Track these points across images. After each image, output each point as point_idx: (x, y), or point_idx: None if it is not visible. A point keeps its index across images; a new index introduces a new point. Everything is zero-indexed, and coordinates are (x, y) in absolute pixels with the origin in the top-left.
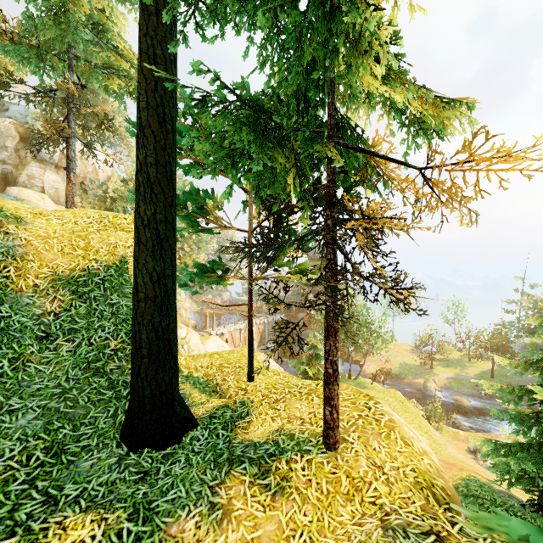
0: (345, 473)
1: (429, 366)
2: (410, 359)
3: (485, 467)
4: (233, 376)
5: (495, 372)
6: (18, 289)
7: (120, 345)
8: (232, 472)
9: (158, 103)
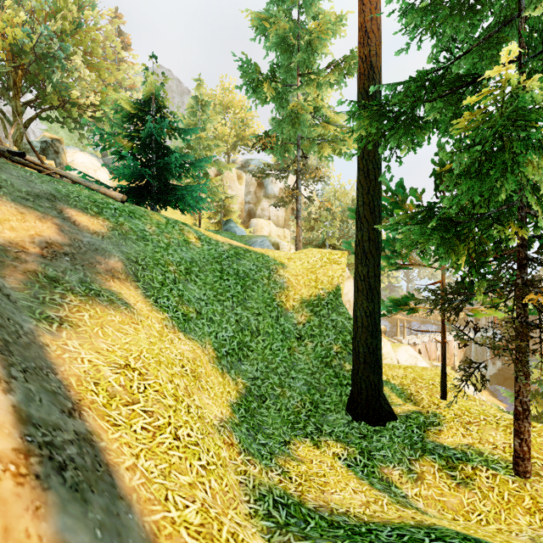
0: (530, 496)
1: None
2: None
3: None
4: (426, 391)
5: None
6: (286, 308)
7: (339, 349)
8: (424, 456)
9: (370, 201)
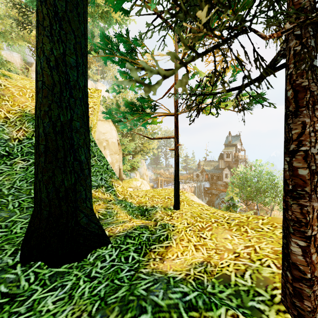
0: None
1: None
2: None
3: None
4: (161, 204)
5: None
6: None
7: None
8: None
9: None
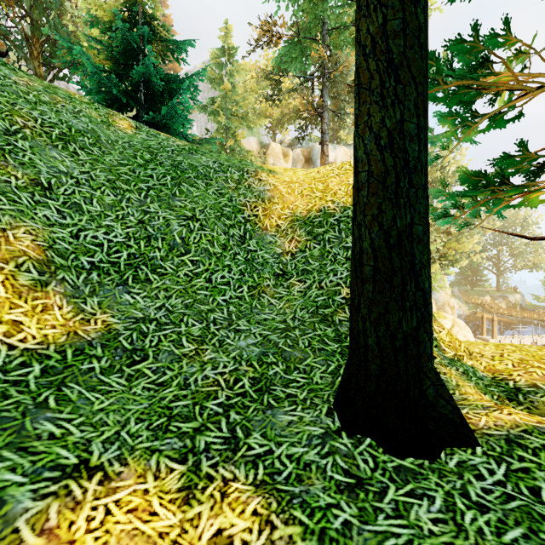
0: None
1: None
2: None
3: None
4: None
5: None
6: (263, 228)
7: None
8: None
9: None
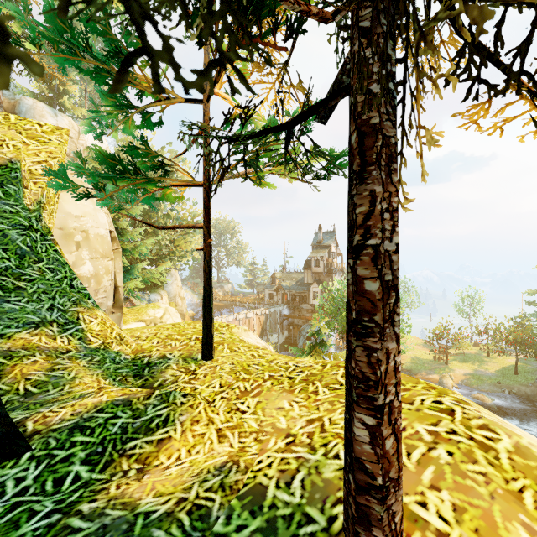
0: None
1: (444, 361)
2: (422, 353)
3: None
4: (181, 351)
5: (519, 368)
6: None
7: None
8: None
9: None
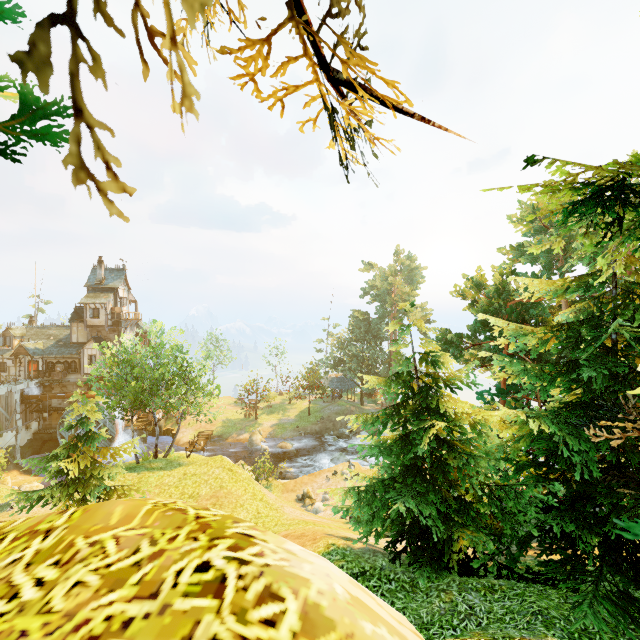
0: None
1: (254, 417)
2: (234, 413)
3: (314, 511)
4: None
5: (311, 410)
6: None
7: None
8: None
9: None
